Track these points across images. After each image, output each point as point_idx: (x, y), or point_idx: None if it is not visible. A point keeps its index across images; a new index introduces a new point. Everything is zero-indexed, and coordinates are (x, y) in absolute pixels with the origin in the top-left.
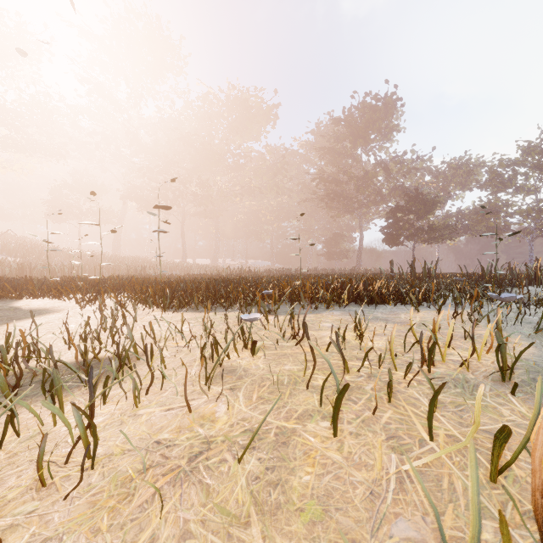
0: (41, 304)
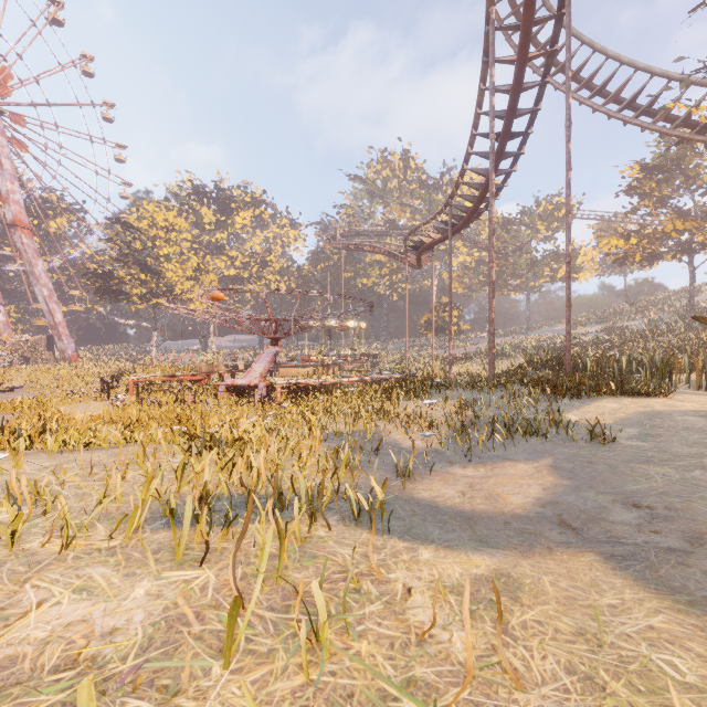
0: None
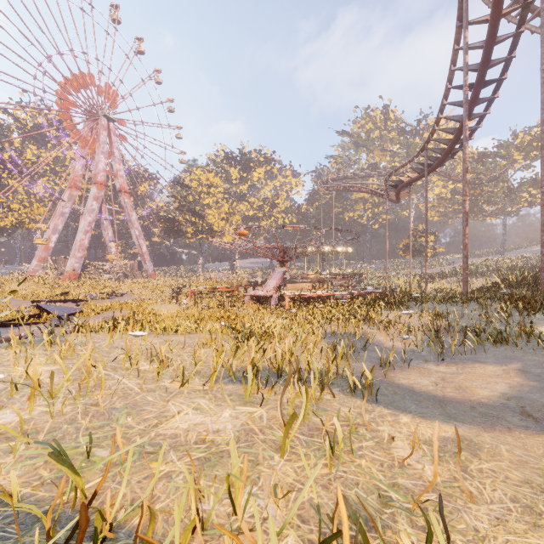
0: None
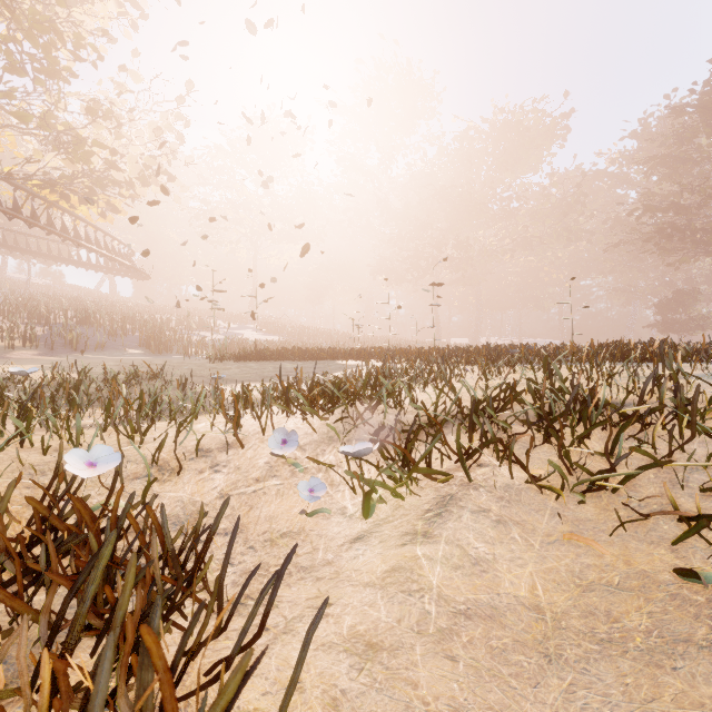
0: (354, 363)
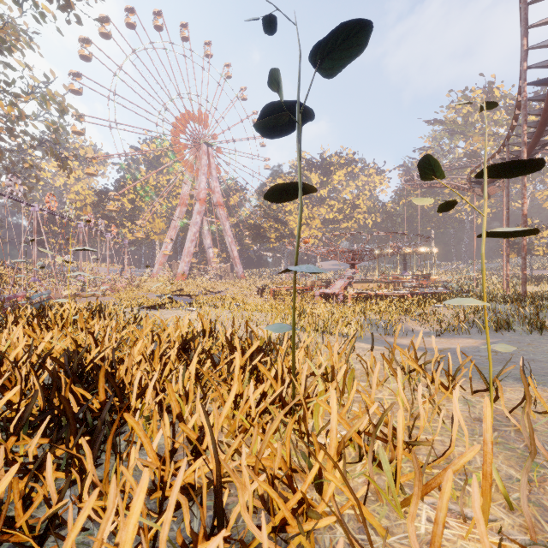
0: None
